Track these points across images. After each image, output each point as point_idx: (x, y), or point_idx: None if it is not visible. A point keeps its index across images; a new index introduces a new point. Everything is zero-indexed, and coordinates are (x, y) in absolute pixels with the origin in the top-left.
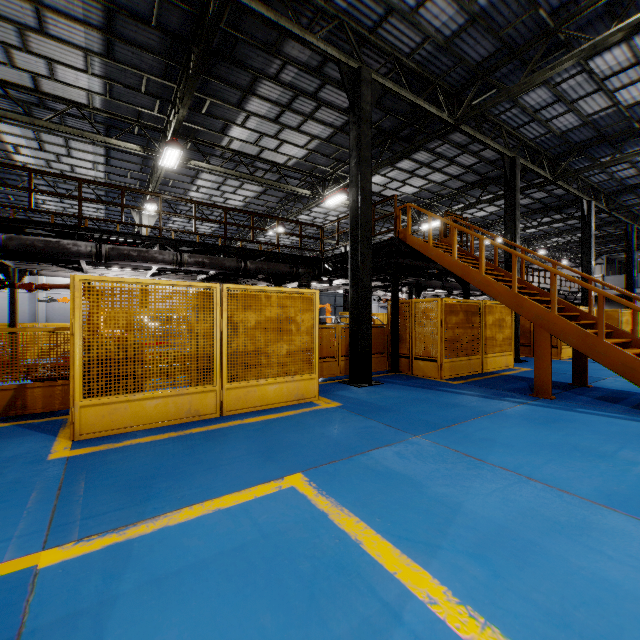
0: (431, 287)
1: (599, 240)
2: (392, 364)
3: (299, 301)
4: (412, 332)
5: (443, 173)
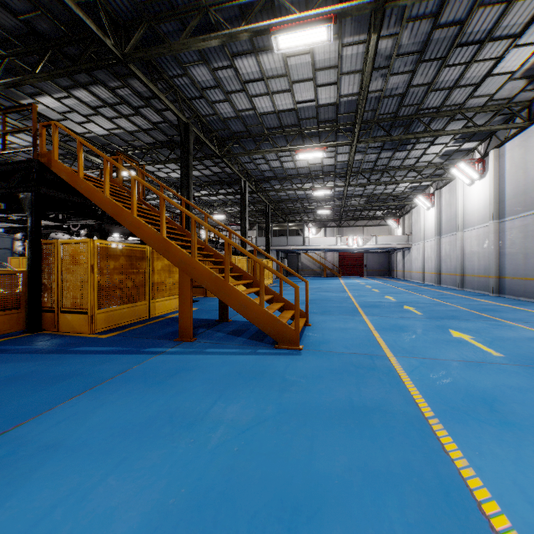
0: (118, 233)
1: (255, 213)
2: (30, 322)
3: None
4: (58, 280)
5: (131, 122)
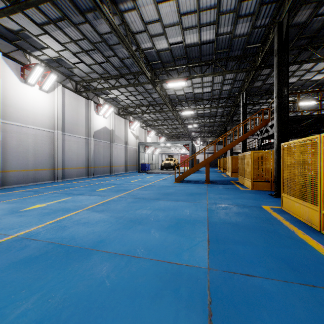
0: None
1: None
2: None
3: (230, 158)
4: None
5: None
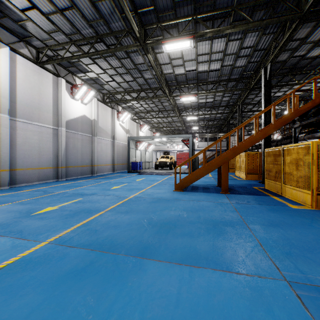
0: None
1: None
2: None
3: (244, 155)
4: None
5: None
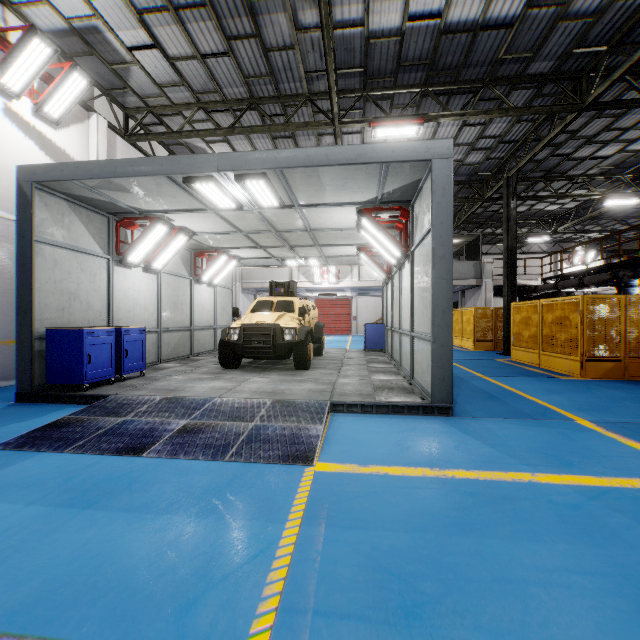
0: None
1: None
2: None
3: None
4: None
5: None
